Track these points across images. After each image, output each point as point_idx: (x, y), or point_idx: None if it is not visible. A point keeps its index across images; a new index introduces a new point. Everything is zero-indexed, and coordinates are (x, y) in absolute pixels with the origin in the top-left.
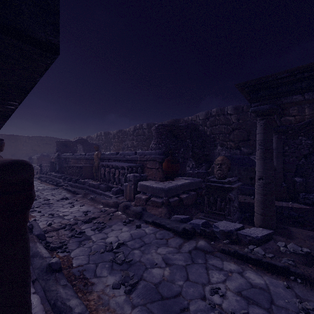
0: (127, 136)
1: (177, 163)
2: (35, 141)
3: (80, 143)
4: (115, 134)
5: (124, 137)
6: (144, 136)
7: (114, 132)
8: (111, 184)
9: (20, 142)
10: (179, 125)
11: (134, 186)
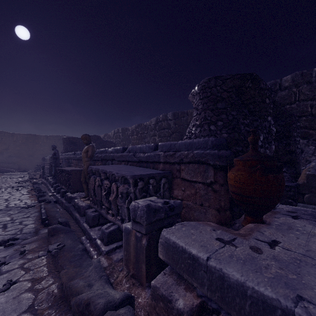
0: (148, 131)
1: (280, 170)
2: (52, 140)
3: (92, 141)
4: (134, 130)
5: (144, 132)
6: (169, 130)
7: (132, 127)
8: (104, 212)
9: (38, 141)
10: (259, 78)
11: (147, 241)
